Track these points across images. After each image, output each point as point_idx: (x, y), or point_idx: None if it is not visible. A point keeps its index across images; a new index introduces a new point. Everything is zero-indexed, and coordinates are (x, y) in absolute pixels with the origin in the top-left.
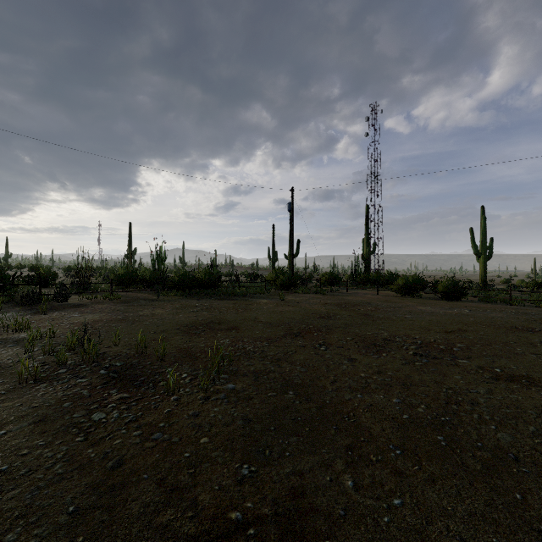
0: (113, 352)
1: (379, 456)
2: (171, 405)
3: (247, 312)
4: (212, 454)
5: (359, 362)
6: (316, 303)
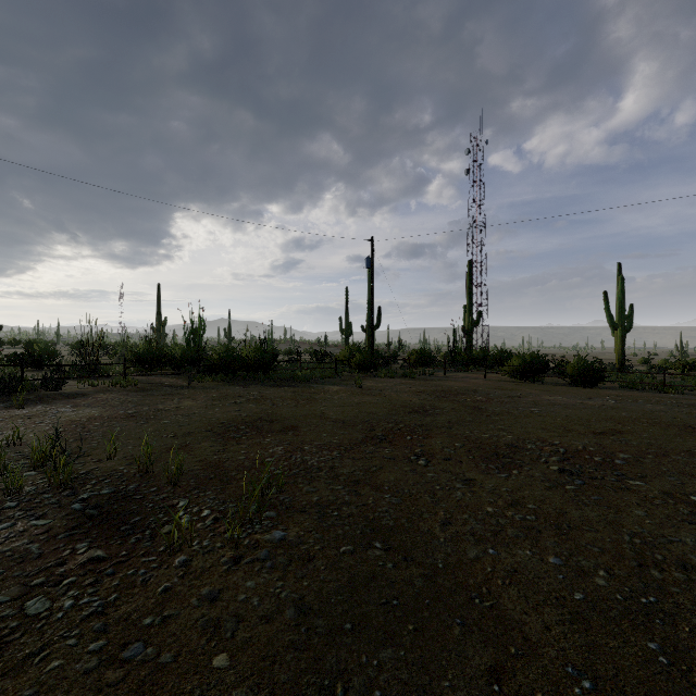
0: (103, 471)
1: None
2: (173, 575)
3: (311, 404)
4: None
5: (480, 486)
6: (405, 391)
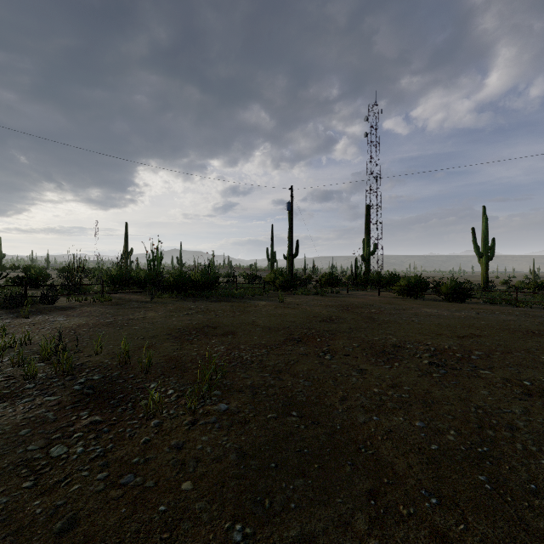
0: (93, 363)
1: (411, 508)
2: (150, 432)
3: (245, 315)
4: (196, 507)
5: (370, 374)
6: (317, 305)
